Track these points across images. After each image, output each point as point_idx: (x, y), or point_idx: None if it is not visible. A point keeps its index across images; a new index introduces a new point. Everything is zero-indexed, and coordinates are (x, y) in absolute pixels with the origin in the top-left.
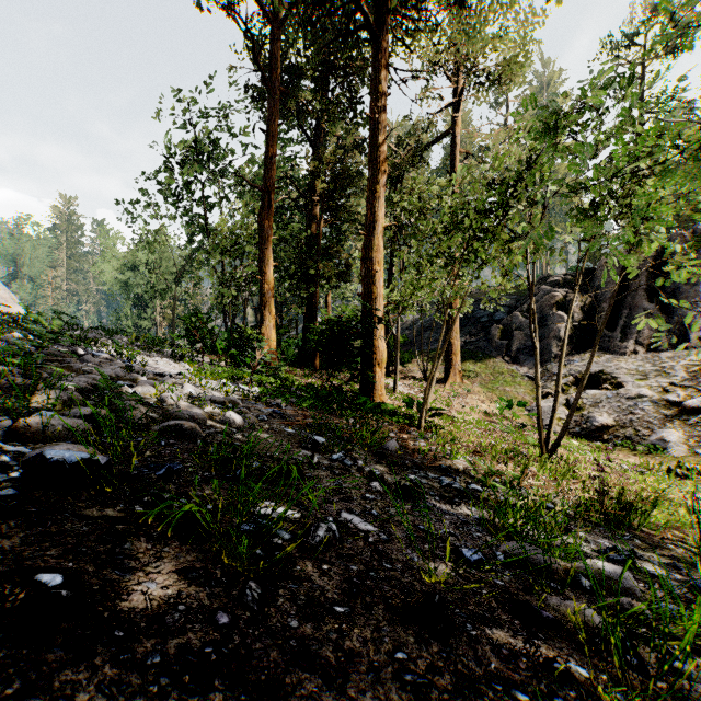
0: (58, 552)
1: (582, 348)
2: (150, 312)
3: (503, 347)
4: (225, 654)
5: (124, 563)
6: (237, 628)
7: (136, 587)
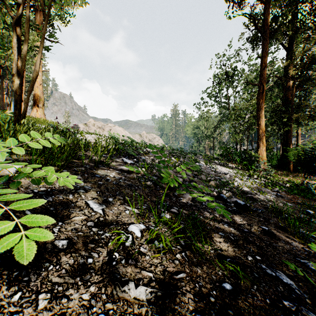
0: (256, 223)
1: None
2: (203, 144)
3: None
4: (310, 255)
5: (271, 230)
6: (310, 252)
7: (279, 235)
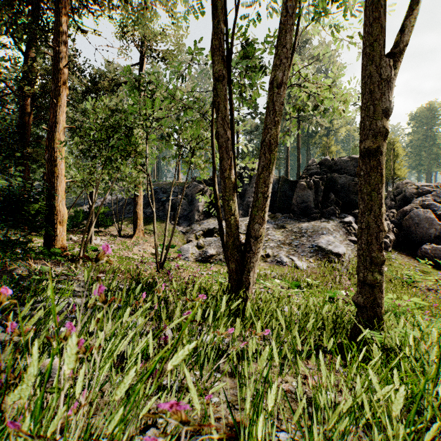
0: None
1: (209, 216)
2: None
3: (171, 216)
4: None
5: None
6: None
7: None
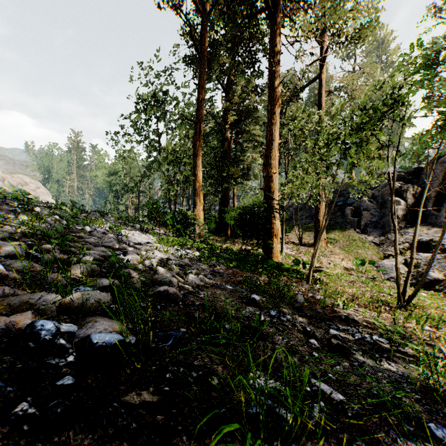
0: None
1: (413, 223)
2: (124, 200)
3: (354, 222)
4: None
5: None
6: None
7: None
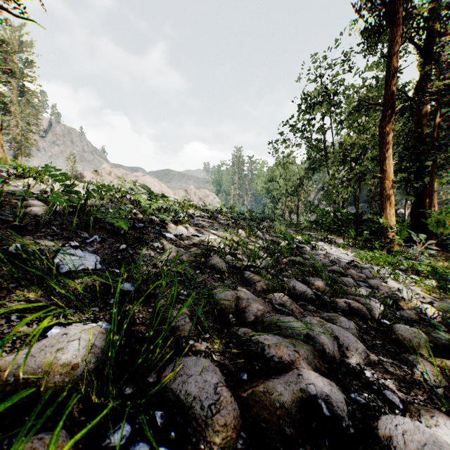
0: None
1: None
2: (280, 205)
3: None
4: None
5: None
6: None
7: None
